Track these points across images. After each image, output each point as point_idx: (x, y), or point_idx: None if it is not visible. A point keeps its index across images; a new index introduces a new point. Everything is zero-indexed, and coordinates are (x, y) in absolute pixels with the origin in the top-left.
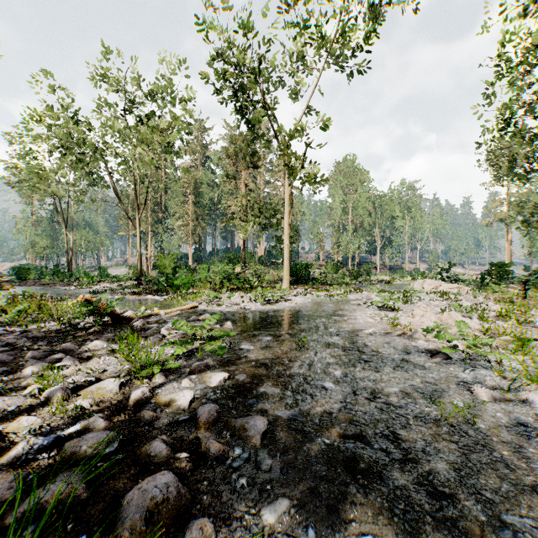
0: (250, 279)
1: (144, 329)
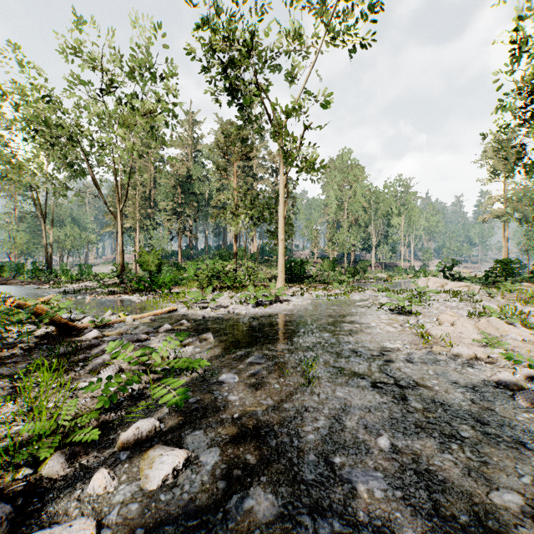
0: (242, 277)
1: (92, 346)
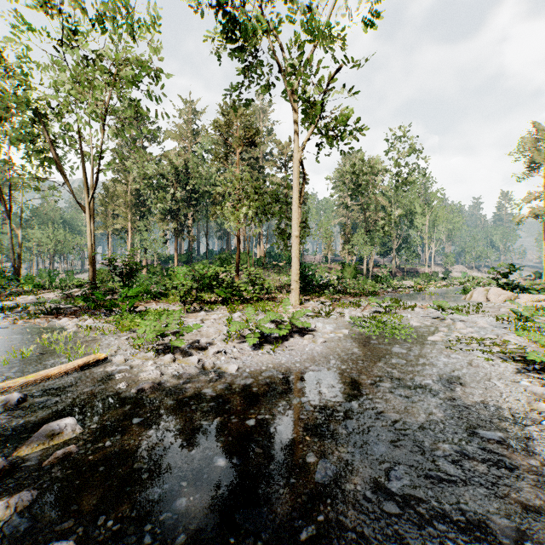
0: (242, 288)
1: None
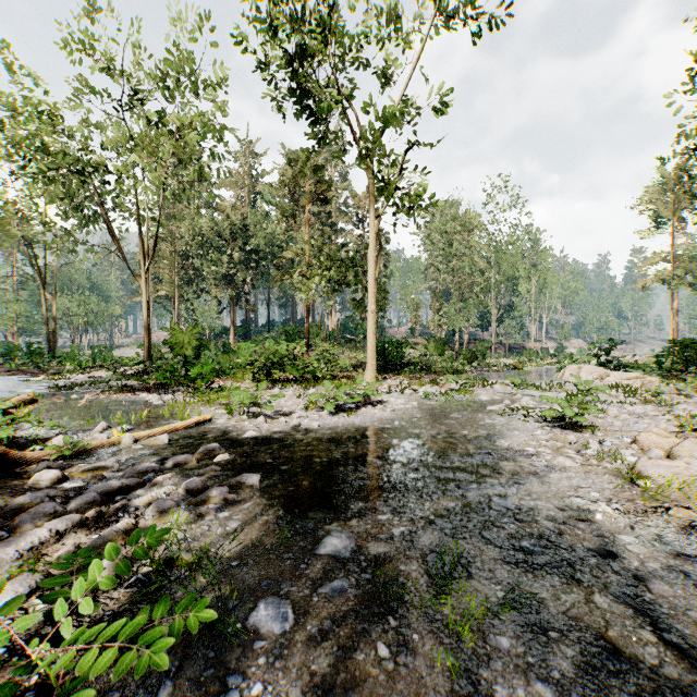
0: (315, 365)
1: (27, 505)
